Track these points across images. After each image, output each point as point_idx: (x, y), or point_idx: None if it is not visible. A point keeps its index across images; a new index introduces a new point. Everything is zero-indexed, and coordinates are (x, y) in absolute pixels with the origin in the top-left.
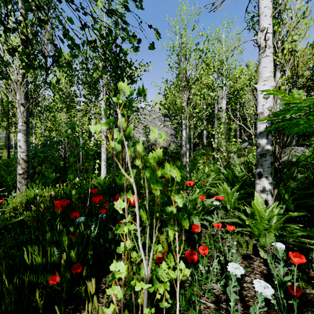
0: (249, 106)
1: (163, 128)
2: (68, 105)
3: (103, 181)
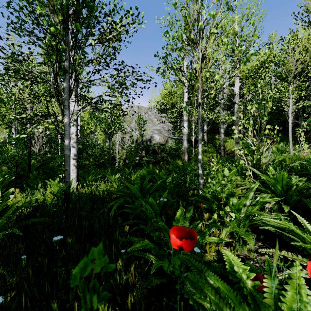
0: None
1: (160, 124)
2: (3, 64)
3: None
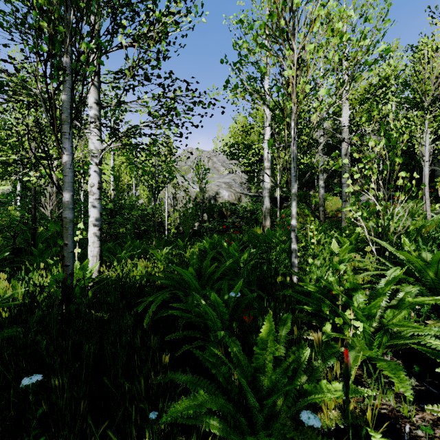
0: (365, 138)
1: (229, 175)
2: None
3: (77, 277)
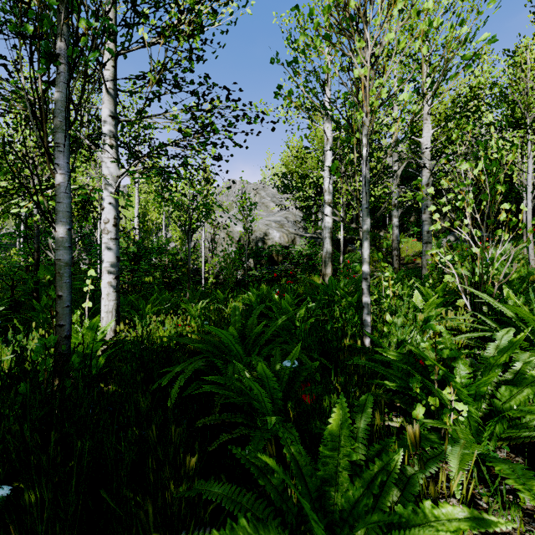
0: None
1: (280, 212)
2: None
3: (85, 338)
